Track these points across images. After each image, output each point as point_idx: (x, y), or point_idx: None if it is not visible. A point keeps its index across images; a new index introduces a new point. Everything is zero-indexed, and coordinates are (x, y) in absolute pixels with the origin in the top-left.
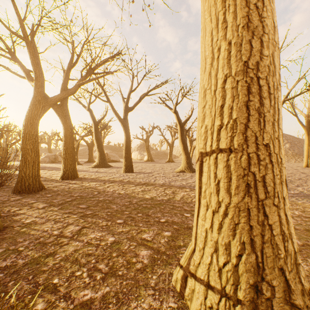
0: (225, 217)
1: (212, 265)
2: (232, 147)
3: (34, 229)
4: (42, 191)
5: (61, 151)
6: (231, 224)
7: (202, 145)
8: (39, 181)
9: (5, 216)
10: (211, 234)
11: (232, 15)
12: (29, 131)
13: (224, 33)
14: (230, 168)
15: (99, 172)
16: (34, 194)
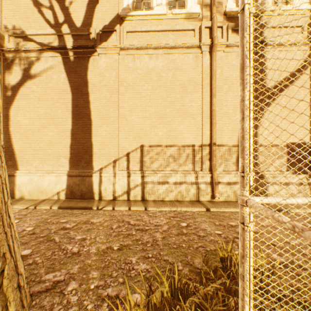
0: None
1: None
2: None
3: None
4: None
5: None
6: None
7: None
8: None
9: None
10: None
11: None
12: None
13: None
14: None
15: None
16: None
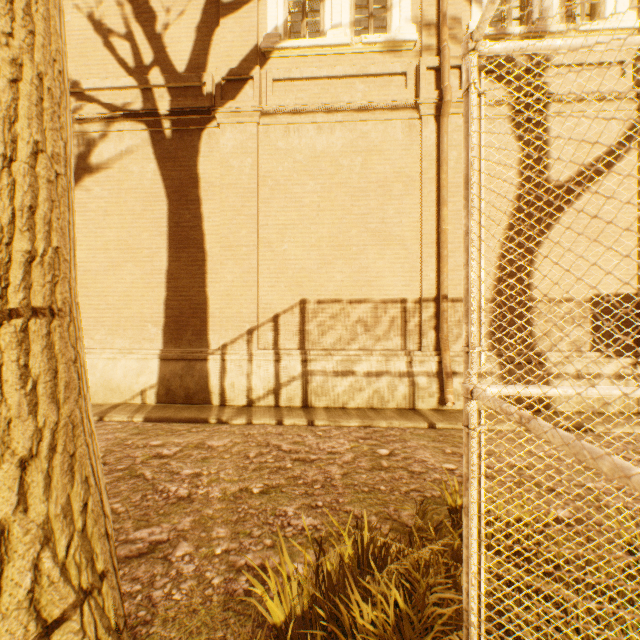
0: (54, 455)
1: (44, 580)
2: (56, 306)
3: None
4: None
5: None
6: (66, 462)
7: None
8: None
9: None
10: (27, 516)
11: (44, 22)
12: None
13: (31, 42)
14: (56, 349)
15: None
16: None
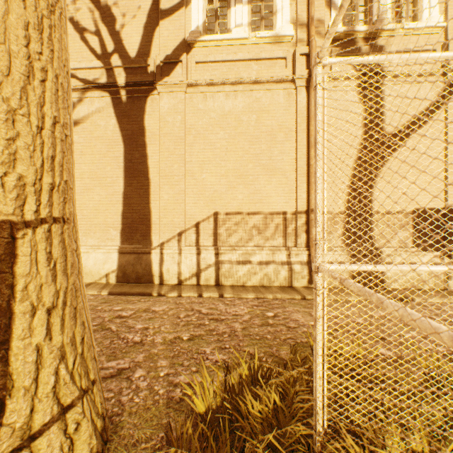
0: (66, 307)
1: (61, 381)
2: (66, 216)
3: None
4: None
5: None
6: (72, 312)
7: (11, 207)
8: None
9: None
10: (52, 343)
11: (59, 43)
12: None
13: (52, 57)
14: (66, 243)
15: None
16: None
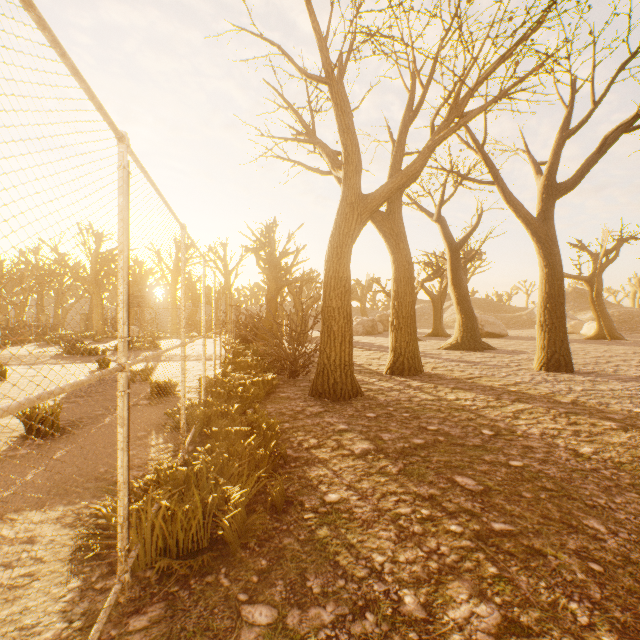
0: None
1: None
2: None
3: (346, 542)
4: (356, 399)
5: (381, 314)
6: None
7: None
8: (351, 377)
9: (292, 458)
10: None
11: None
12: (334, 270)
13: None
14: None
15: (467, 363)
16: (343, 406)
